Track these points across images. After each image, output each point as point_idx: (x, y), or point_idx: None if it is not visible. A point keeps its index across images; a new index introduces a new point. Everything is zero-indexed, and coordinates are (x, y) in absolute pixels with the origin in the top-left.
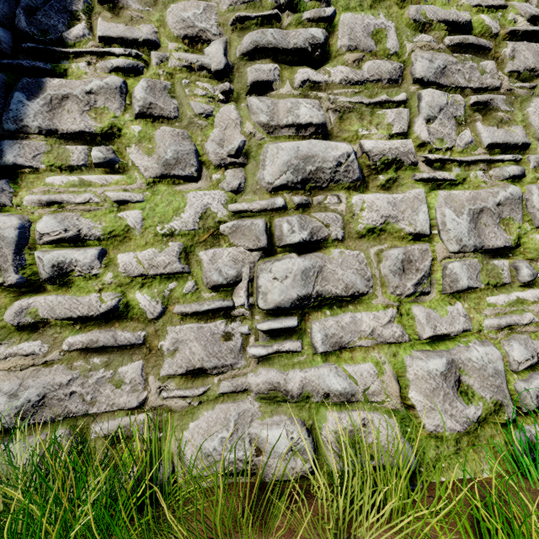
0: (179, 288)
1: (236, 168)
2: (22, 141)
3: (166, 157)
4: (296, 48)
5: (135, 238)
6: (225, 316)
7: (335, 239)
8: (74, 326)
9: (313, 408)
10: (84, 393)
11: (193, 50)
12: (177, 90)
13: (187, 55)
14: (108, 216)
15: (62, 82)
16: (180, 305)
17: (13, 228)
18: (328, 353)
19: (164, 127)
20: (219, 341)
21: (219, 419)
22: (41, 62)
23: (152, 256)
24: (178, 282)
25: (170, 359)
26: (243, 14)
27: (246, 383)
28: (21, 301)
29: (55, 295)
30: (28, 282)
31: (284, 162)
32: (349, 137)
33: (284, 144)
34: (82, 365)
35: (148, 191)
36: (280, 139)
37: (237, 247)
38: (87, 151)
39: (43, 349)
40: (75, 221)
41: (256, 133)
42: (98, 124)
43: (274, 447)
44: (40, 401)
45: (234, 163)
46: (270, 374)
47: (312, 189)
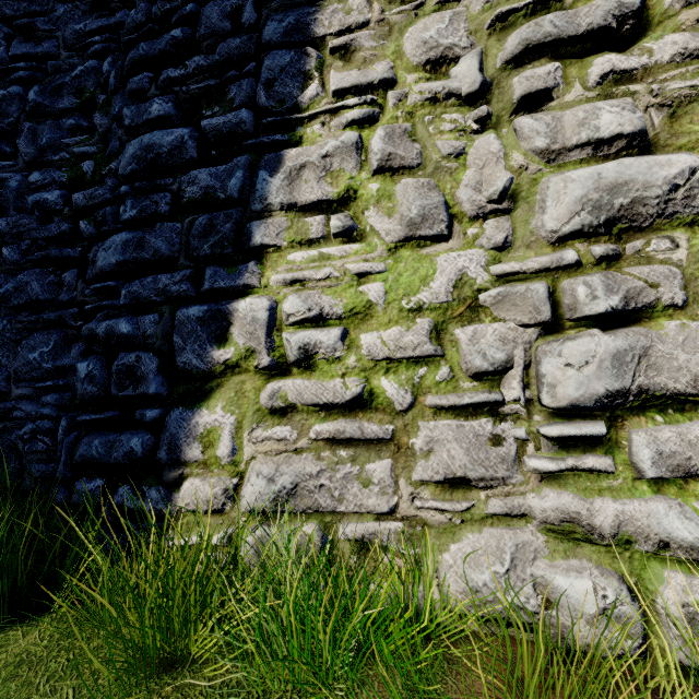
0: (430, 375)
1: (497, 216)
2: (267, 220)
3: (410, 215)
4: (591, 30)
5: (377, 315)
6: (490, 413)
7: (669, 305)
8: (319, 413)
9: (637, 560)
10: (332, 488)
11: (435, 76)
12: (418, 131)
13: (430, 84)
14: (348, 292)
15: (299, 150)
16: (433, 396)
17: (264, 310)
18: (660, 480)
19: (405, 179)
20: (485, 445)
21: (489, 547)
22: (279, 135)
23: (397, 336)
24: (428, 367)
25: (424, 461)
26: (506, 8)
27: (525, 506)
28: (273, 385)
29: (301, 379)
30: (277, 365)
31: (576, 198)
32: (688, 143)
33: (575, 173)
34: (329, 457)
35: (390, 259)
36: (565, 167)
37: (504, 322)
38: (324, 221)
39: (293, 435)
40: (317, 300)
41: (529, 165)
42: (334, 189)
43: (575, 603)
44: (292, 489)
45: (496, 211)
46: (563, 499)
47: (623, 231)
